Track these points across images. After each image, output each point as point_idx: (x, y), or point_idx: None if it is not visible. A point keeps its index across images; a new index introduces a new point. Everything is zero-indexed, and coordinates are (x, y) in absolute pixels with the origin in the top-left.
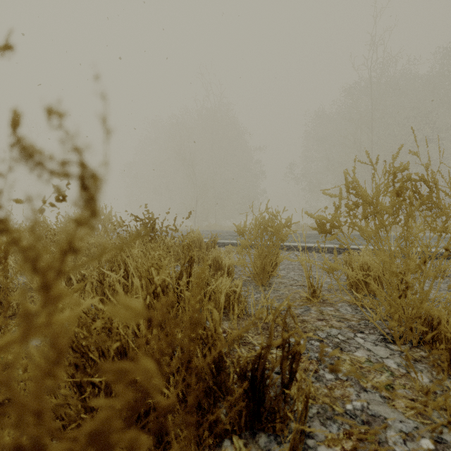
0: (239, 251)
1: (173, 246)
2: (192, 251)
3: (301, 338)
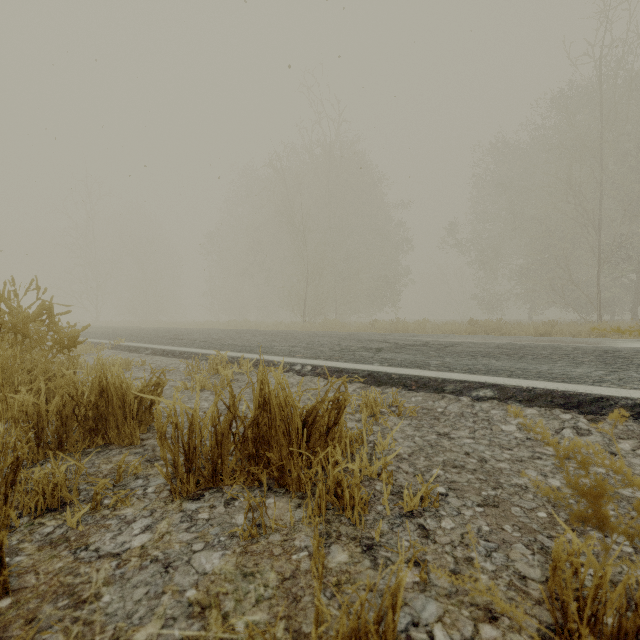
0: None
1: (194, 421)
2: None
3: None
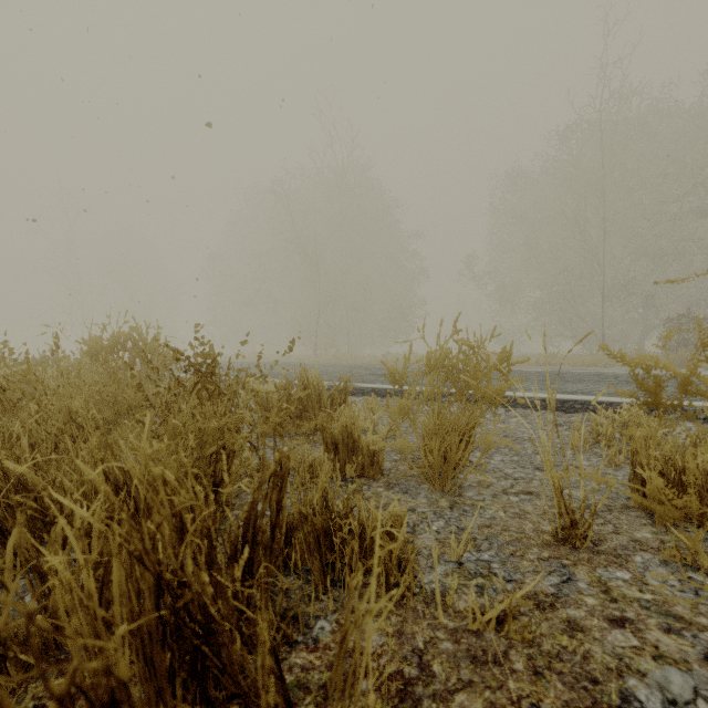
0: (395, 418)
1: (269, 399)
2: (282, 447)
3: None
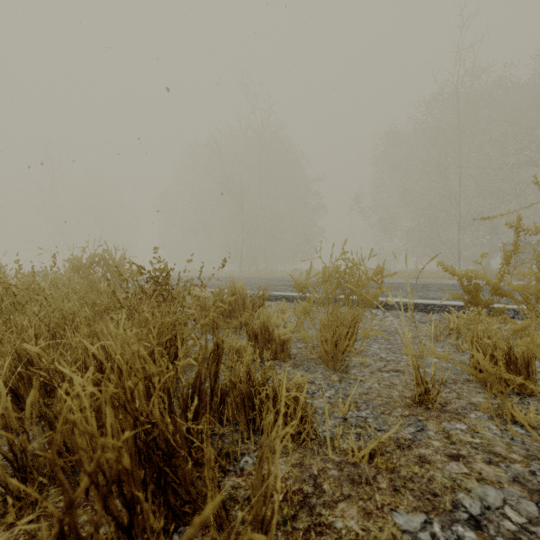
0: (300, 316)
1: (206, 303)
2: (218, 333)
3: (433, 516)
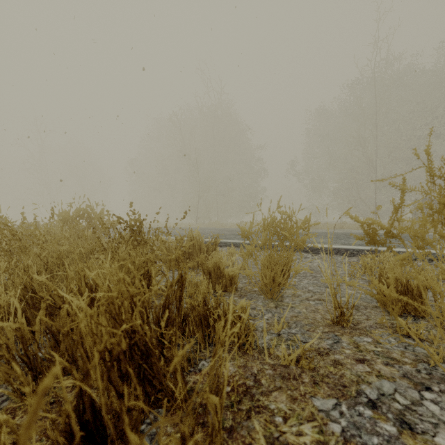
0: (245, 257)
1: (170, 248)
2: (182, 267)
3: (342, 400)
